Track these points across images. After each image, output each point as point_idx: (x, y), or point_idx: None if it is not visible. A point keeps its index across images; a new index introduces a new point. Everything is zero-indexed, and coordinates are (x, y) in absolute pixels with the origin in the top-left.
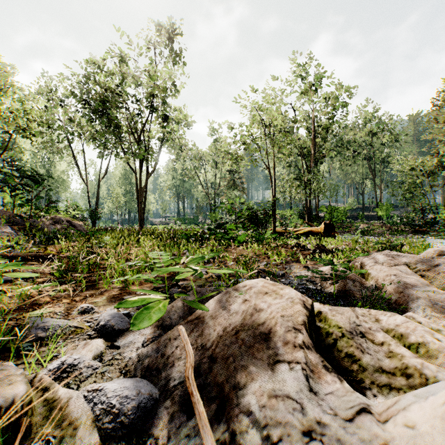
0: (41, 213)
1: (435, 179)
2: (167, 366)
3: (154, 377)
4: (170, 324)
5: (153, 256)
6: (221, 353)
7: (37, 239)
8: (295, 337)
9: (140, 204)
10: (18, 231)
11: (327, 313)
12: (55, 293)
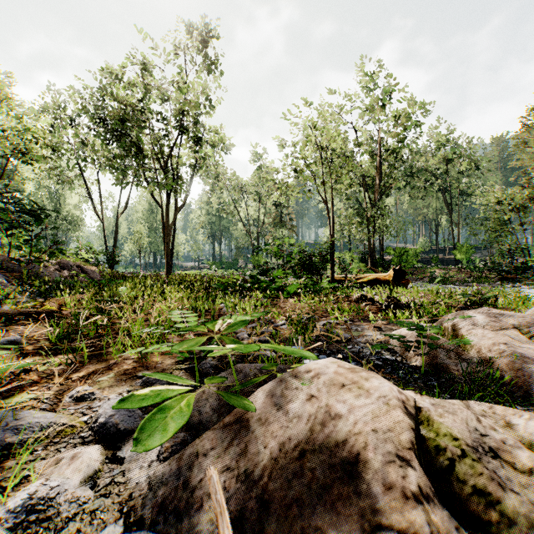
0: (45, 257)
1: (526, 214)
2: (192, 505)
3: (171, 525)
4: (198, 421)
5: (176, 320)
6: (276, 487)
7: (37, 290)
8: (404, 477)
9: (166, 246)
10: (12, 280)
11: (430, 412)
12: (47, 368)
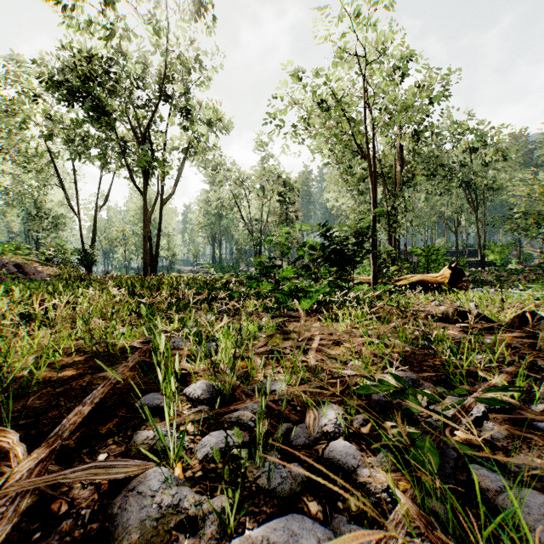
0: None
1: None
2: None
3: None
4: None
5: None
6: None
7: None
8: None
9: (143, 240)
10: None
11: None
12: None
